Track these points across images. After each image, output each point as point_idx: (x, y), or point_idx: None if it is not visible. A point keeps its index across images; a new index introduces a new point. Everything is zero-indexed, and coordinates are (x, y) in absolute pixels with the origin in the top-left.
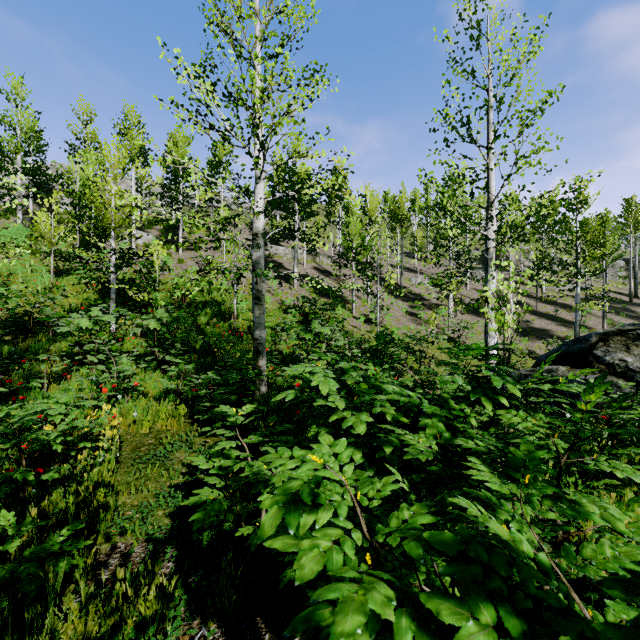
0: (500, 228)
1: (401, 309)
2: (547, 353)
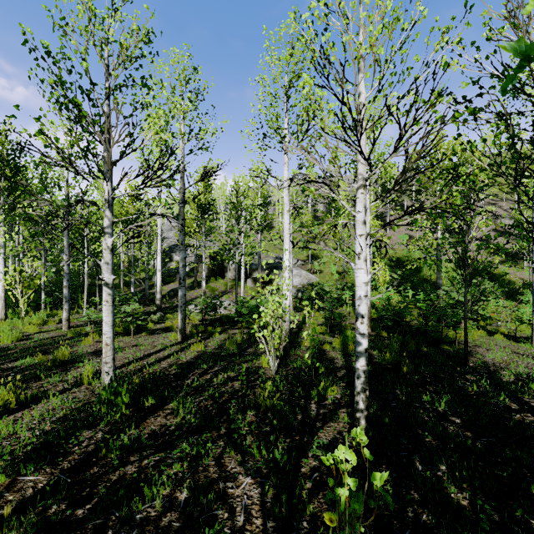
0: None
1: None
2: None
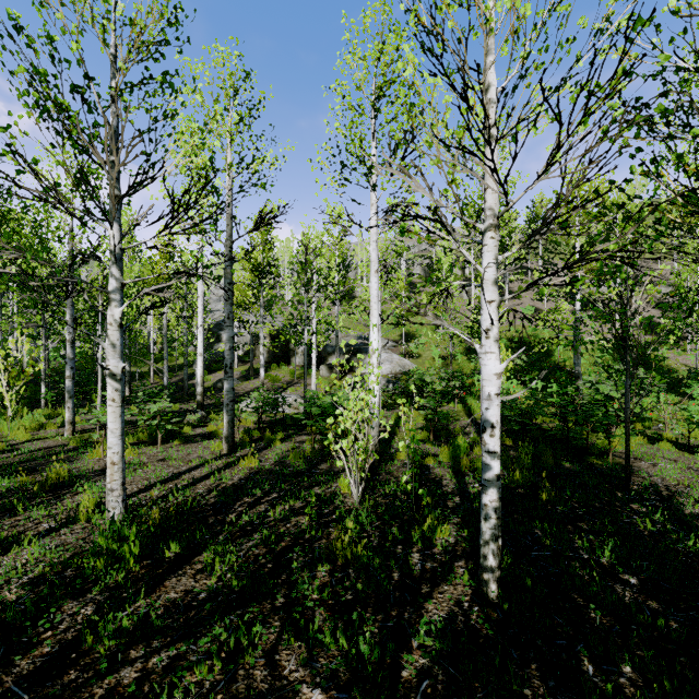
0: None
1: None
2: None
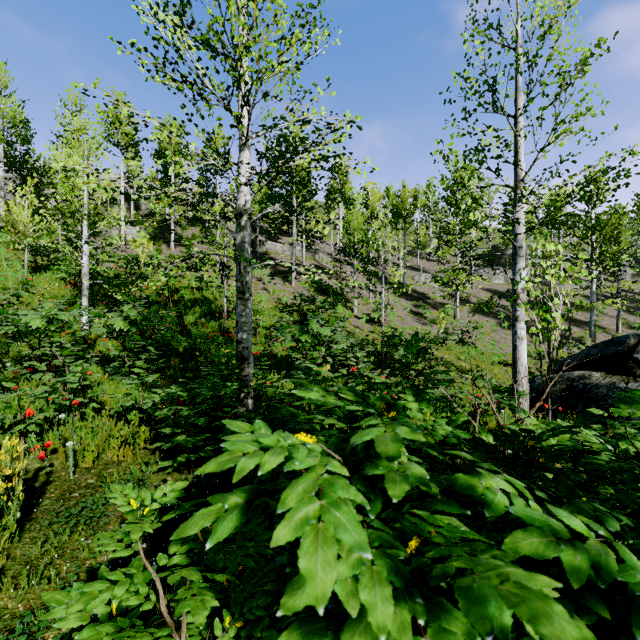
0: (535, 208)
1: (405, 308)
2: (572, 356)
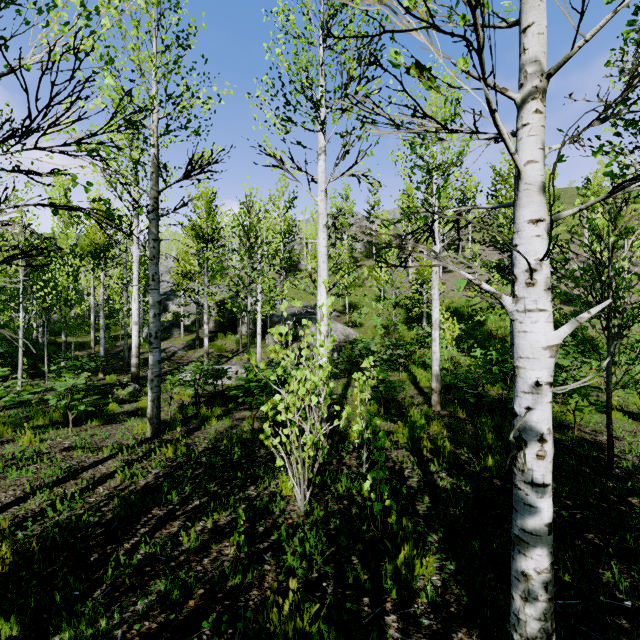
0: None
1: None
2: None
